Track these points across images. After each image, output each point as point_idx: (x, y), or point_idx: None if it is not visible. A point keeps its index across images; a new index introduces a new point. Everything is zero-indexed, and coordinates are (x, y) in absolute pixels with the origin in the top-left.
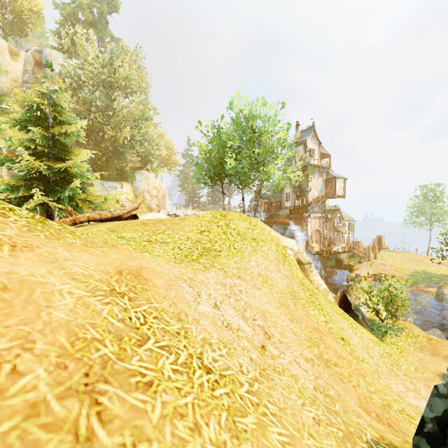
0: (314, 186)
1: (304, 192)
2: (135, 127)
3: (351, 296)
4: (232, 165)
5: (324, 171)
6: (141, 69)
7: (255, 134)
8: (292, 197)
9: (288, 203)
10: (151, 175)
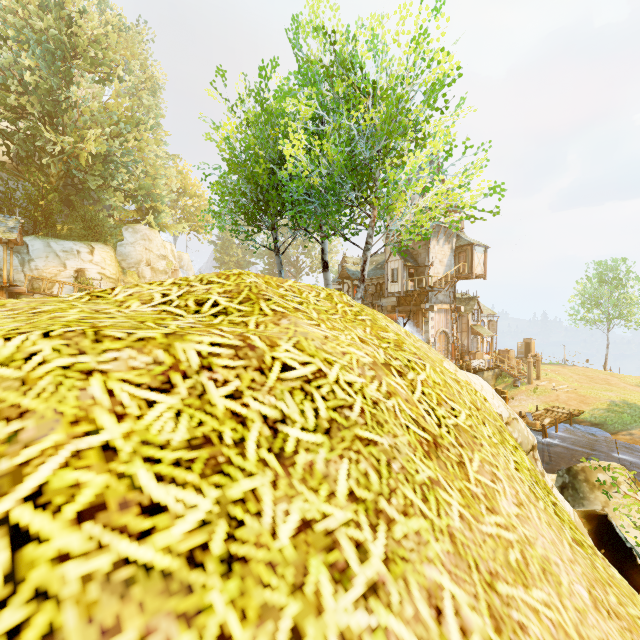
0: (438, 258)
1: (422, 268)
2: (117, 138)
3: (588, 501)
4: (297, 173)
5: (453, 233)
6: (145, 57)
7: (358, 89)
8: (402, 275)
9: (396, 286)
10: (155, 234)
